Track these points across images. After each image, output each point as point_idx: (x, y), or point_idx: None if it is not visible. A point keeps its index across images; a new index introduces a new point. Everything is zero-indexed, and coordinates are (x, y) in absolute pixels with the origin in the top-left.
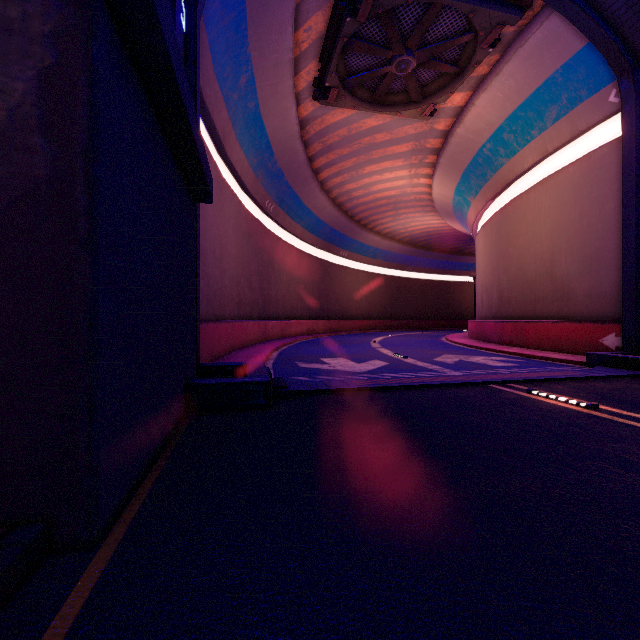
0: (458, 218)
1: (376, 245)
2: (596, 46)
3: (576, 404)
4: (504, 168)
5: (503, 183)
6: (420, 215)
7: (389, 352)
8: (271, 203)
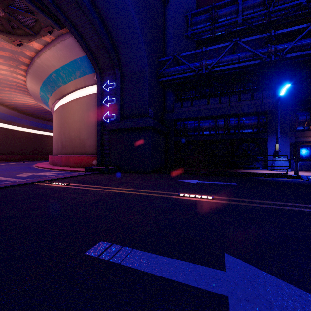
0: (45, 103)
1: None
2: (88, 58)
3: (64, 184)
4: (62, 87)
5: (62, 94)
6: (21, 95)
7: None
8: None
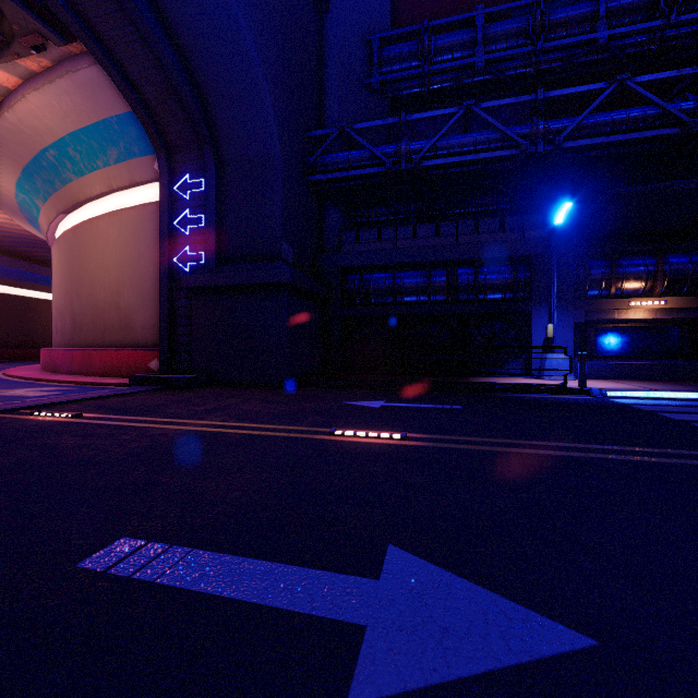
0: (30, 220)
1: None
2: (138, 118)
3: (66, 416)
4: (74, 185)
5: (74, 200)
6: None
7: None
8: None
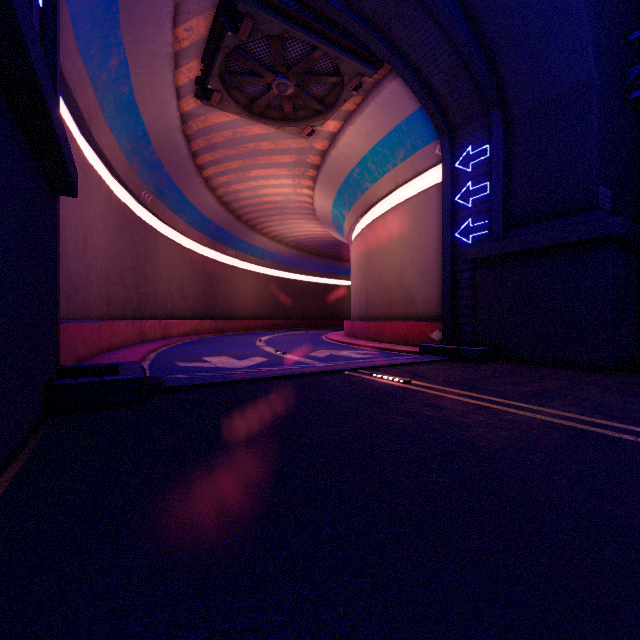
0: (337, 228)
1: (264, 246)
2: (426, 110)
3: (398, 381)
4: (369, 191)
5: (369, 204)
6: (305, 222)
7: (271, 349)
8: (148, 194)
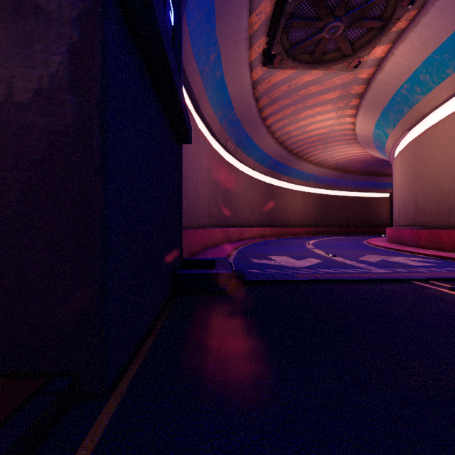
0: (377, 147)
1: (309, 171)
2: None
3: None
4: (420, 103)
5: (419, 116)
6: (345, 147)
7: (321, 252)
8: (231, 144)
